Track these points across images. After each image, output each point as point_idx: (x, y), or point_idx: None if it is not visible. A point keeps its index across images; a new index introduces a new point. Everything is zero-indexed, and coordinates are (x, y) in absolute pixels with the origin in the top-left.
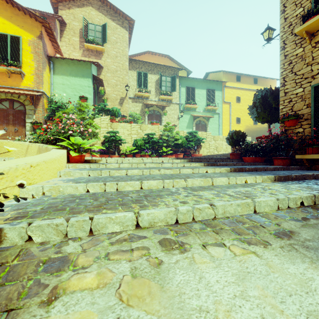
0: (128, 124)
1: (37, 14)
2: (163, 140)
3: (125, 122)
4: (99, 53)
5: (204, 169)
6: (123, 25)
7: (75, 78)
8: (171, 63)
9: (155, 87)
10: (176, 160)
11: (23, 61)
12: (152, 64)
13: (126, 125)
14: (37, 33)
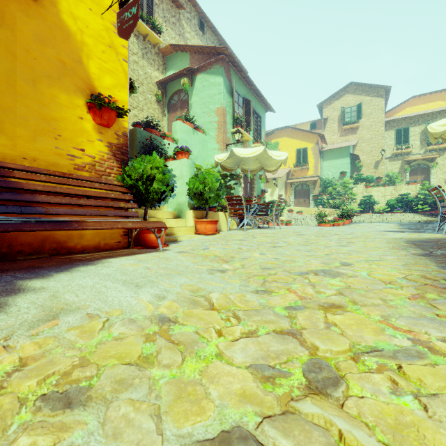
0: (381, 187)
1: (310, 122)
2: (419, 198)
3: (379, 186)
4: (354, 129)
5: (412, 217)
6: (378, 95)
7: (337, 159)
8: None
9: (419, 139)
10: (409, 214)
11: (308, 160)
12: (416, 115)
13: (379, 189)
14: (315, 141)
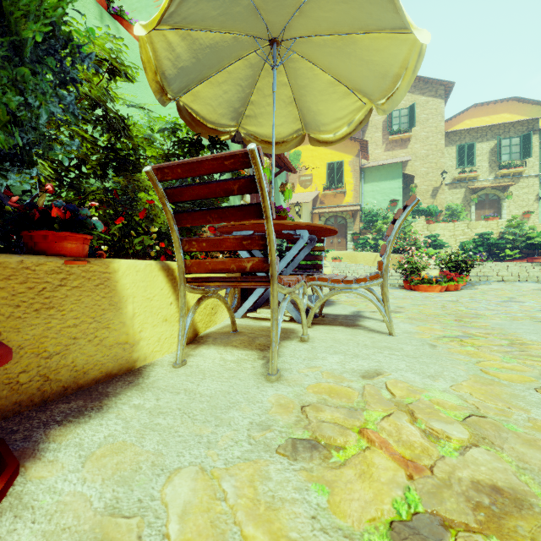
0: (450, 224)
1: None
2: (506, 240)
3: (445, 222)
4: (404, 141)
5: None
6: (437, 94)
7: (385, 182)
8: (520, 106)
9: (488, 160)
10: (525, 264)
11: (344, 181)
12: (484, 127)
13: (447, 226)
14: (355, 152)
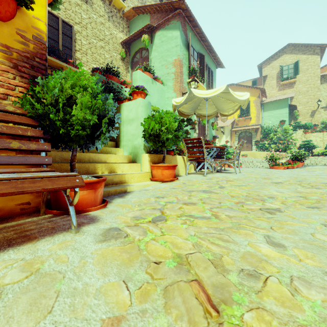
0: (320, 133)
1: (251, 80)
2: None
3: (317, 132)
4: (291, 83)
5: None
6: (314, 52)
7: (276, 110)
8: None
9: None
10: None
11: (250, 111)
12: None
13: (318, 134)
14: (257, 95)
